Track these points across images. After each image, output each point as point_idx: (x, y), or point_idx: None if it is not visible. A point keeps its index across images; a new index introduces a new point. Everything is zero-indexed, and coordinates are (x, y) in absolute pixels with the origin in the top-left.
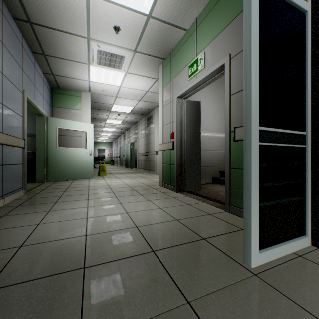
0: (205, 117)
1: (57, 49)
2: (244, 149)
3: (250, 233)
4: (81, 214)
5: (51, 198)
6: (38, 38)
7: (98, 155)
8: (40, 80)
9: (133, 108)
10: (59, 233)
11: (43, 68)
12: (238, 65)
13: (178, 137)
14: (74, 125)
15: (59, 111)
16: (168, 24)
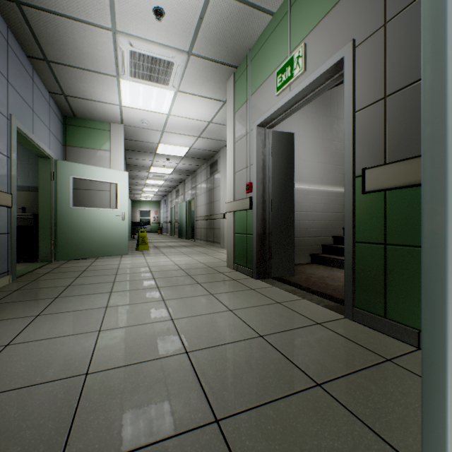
0: (299, 160)
1: (65, 51)
2: (426, 203)
3: (445, 399)
4: (92, 321)
5: (51, 290)
6: (34, 31)
7: (140, 219)
8: (43, 103)
9: (189, 150)
10: (35, 368)
11: (48, 83)
12: (369, 57)
13: (258, 190)
14: (98, 174)
15: (75, 153)
16: (243, 3)
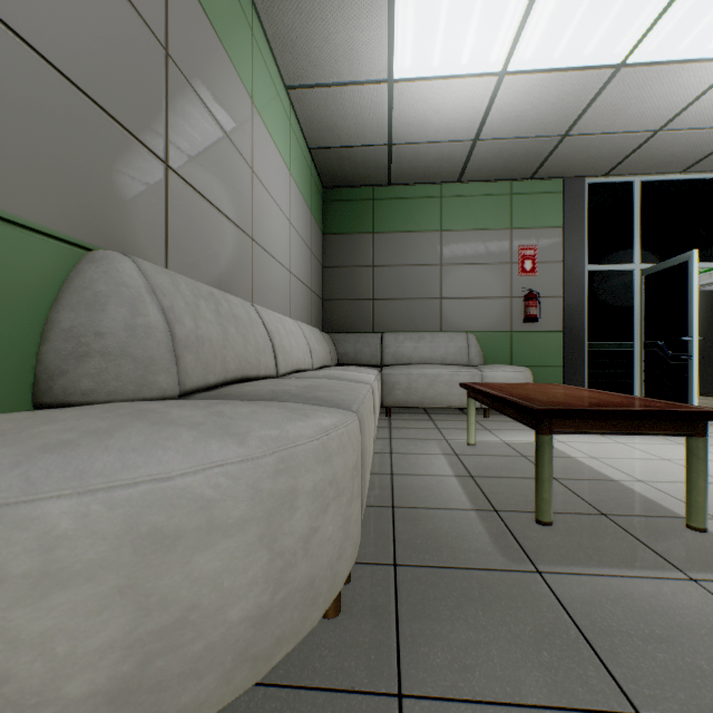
0: None
1: None
2: None
3: None
4: None
5: None
6: None
7: None
8: None
9: None
10: None
11: None
12: None
13: None
14: None
15: None
16: None
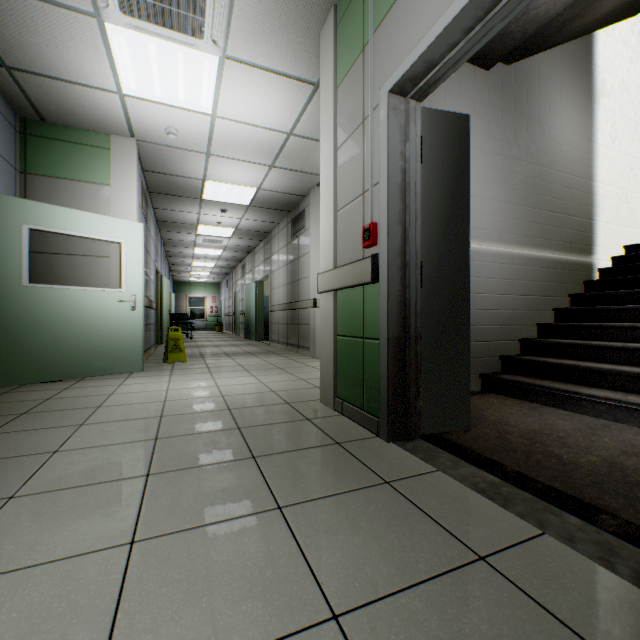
0: None
1: None
2: None
3: None
4: None
5: None
6: None
7: (190, 310)
8: None
9: (256, 193)
10: None
11: None
12: None
13: (392, 238)
14: (82, 224)
15: (44, 187)
16: None
